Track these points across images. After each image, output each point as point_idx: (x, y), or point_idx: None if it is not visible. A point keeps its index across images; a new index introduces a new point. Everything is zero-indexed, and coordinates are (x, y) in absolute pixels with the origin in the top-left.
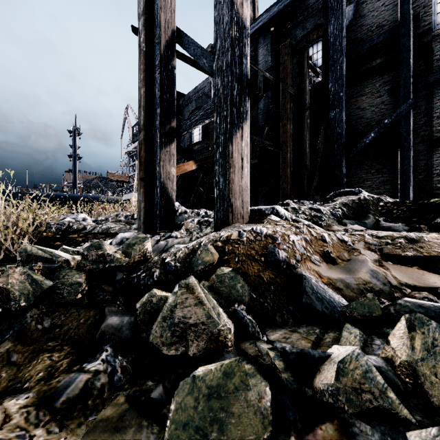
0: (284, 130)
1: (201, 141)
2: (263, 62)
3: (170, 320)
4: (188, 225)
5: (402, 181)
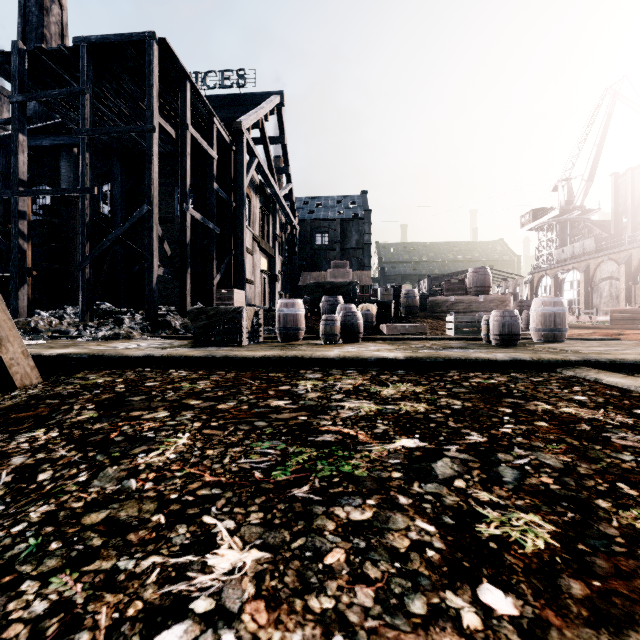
0: (72, 258)
1: None
2: (66, 176)
3: None
4: None
5: None
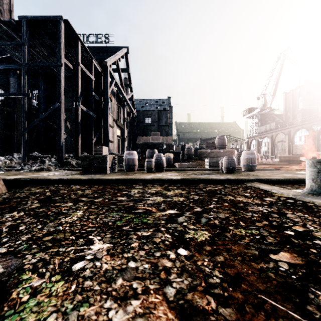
0: (17, 128)
1: None
2: (13, 85)
3: None
4: None
5: None
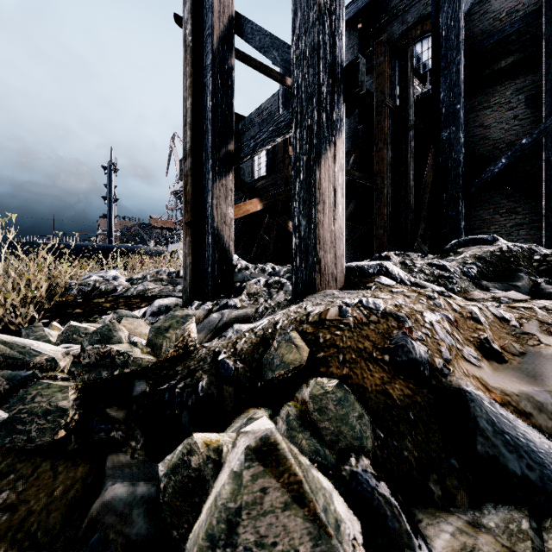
0: (379, 157)
1: (266, 176)
2: None
3: (225, 551)
4: (251, 289)
5: (548, 224)
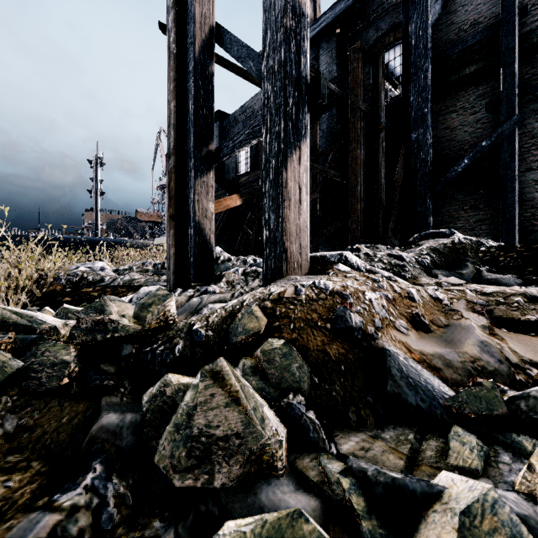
0: (353, 157)
1: (250, 172)
2: (327, 72)
3: (185, 431)
4: (229, 277)
5: (505, 219)
